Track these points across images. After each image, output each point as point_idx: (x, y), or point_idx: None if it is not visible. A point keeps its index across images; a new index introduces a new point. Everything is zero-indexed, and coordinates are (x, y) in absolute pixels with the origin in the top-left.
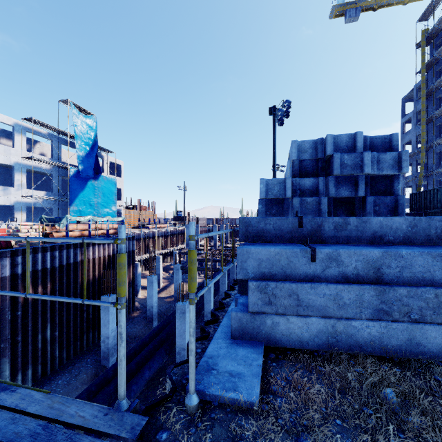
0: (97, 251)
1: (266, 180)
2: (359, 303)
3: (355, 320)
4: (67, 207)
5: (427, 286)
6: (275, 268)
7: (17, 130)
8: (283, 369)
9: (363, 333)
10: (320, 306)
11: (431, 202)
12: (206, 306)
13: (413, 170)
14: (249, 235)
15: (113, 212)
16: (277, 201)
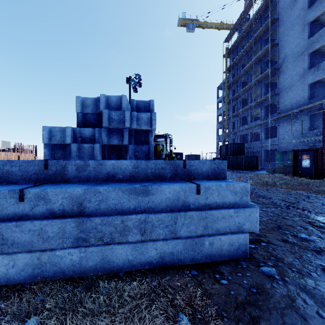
0: None
1: (50, 128)
2: (62, 235)
3: (59, 250)
4: None
5: (118, 214)
6: None
7: None
8: None
9: (66, 260)
10: (25, 242)
11: (228, 151)
12: None
13: (222, 132)
14: None
15: None
16: (62, 146)
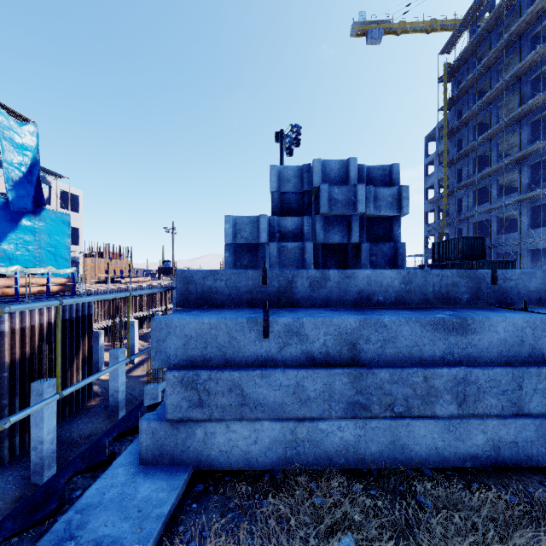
0: (28, 316)
1: (235, 218)
2: (328, 395)
3: (323, 421)
4: None
5: (415, 365)
6: (211, 350)
7: None
8: (205, 514)
9: (334, 439)
10: (274, 403)
11: (452, 253)
12: None
13: (436, 217)
14: (191, 296)
15: (66, 261)
16: (250, 247)
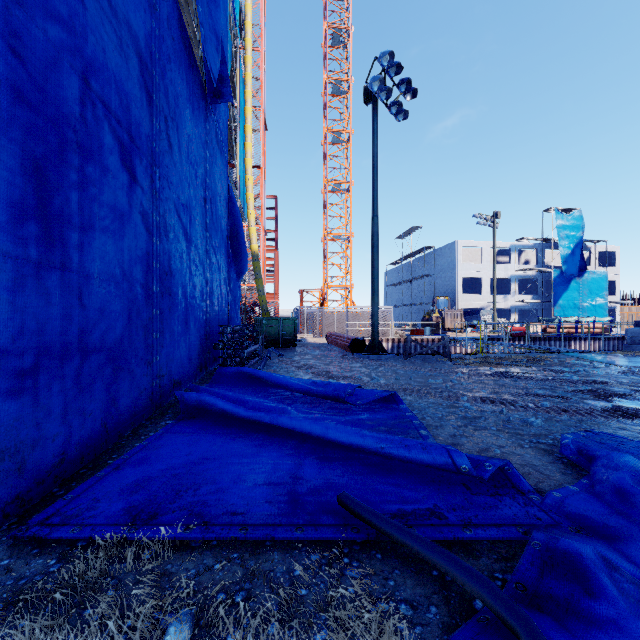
0: (582, 345)
1: None
2: None
3: None
4: (549, 307)
5: None
6: (635, 334)
7: (512, 250)
8: None
9: None
10: None
11: None
12: None
13: None
14: (637, 326)
15: (603, 310)
16: None
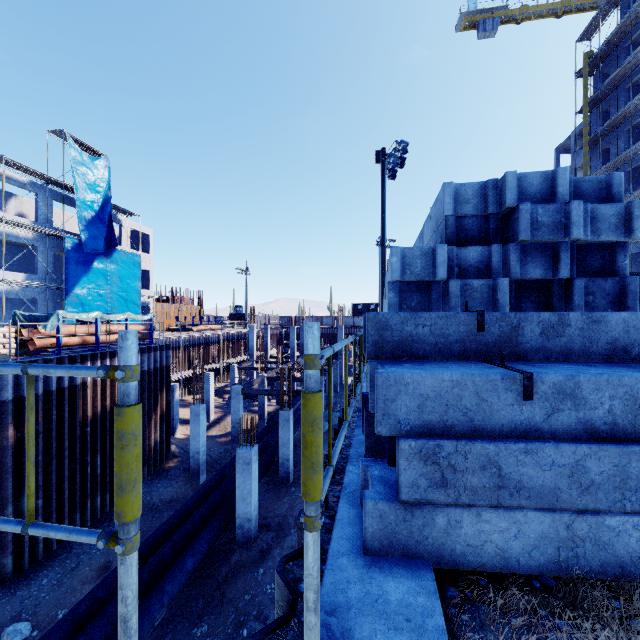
0: None
1: (402, 249)
2: (620, 481)
3: (611, 515)
4: (61, 298)
5: None
6: (453, 414)
7: None
8: (488, 632)
9: (628, 540)
10: (543, 488)
11: None
12: (282, 449)
13: None
14: (386, 345)
15: (136, 306)
16: (419, 285)
